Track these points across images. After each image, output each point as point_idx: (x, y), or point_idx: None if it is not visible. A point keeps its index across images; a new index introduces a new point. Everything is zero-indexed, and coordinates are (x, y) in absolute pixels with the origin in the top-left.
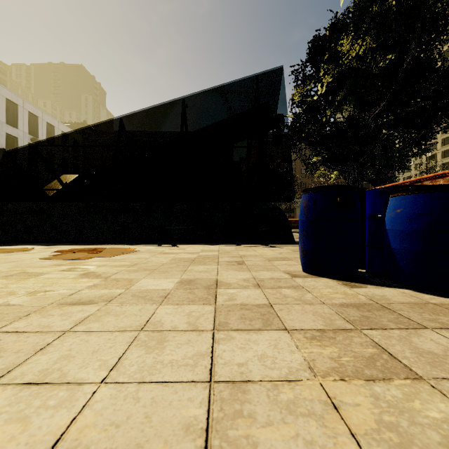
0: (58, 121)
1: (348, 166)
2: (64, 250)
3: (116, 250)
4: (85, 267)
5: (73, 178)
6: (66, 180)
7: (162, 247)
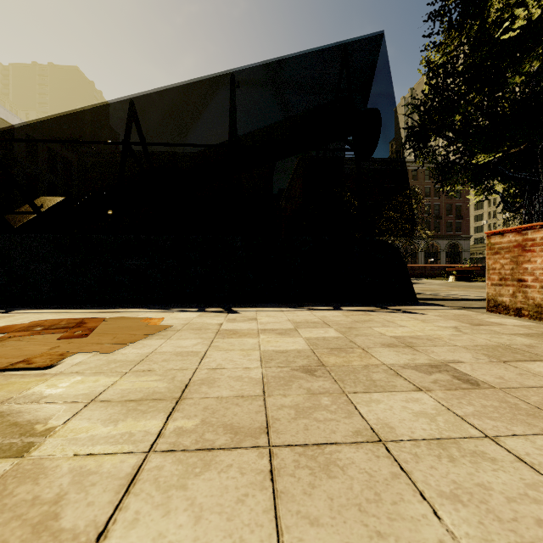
0: (43, 134)
1: (538, 172)
2: (12, 327)
3: (125, 324)
4: (21, 418)
5: (56, 202)
6: (44, 205)
7: (209, 314)
